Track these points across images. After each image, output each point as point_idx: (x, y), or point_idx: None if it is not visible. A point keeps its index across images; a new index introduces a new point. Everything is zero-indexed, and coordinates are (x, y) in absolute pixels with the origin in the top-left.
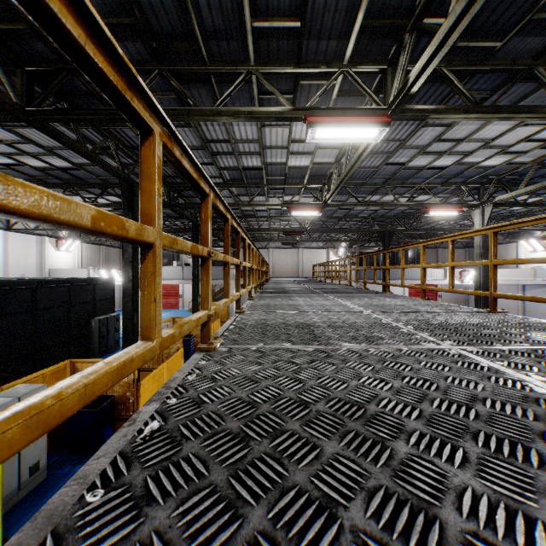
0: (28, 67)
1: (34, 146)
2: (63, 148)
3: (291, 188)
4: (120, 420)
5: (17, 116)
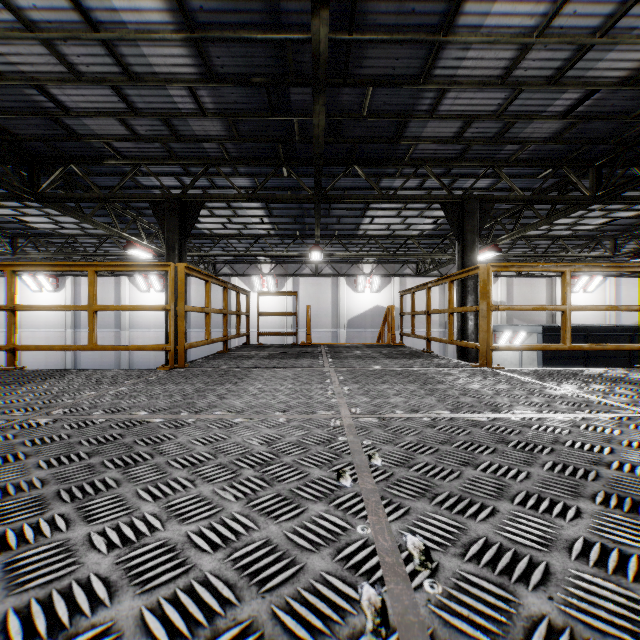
0: (595, 163)
1: None
2: None
3: None
4: None
5: (587, 204)
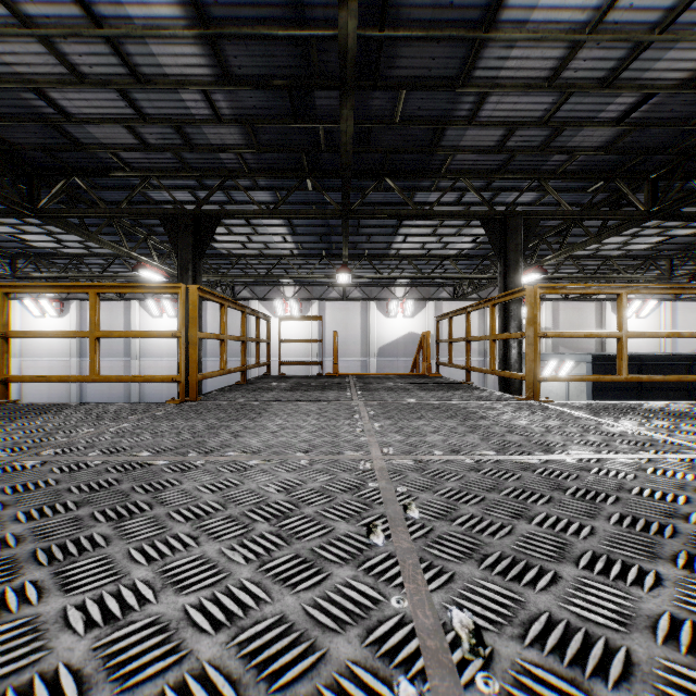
0: (651, 175)
1: None
2: None
3: None
4: None
5: (642, 221)
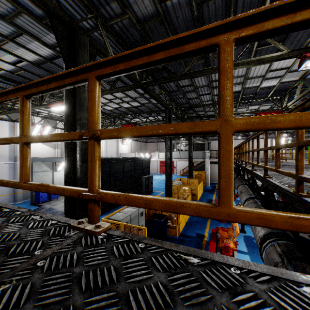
0: None
1: (128, 98)
2: (140, 97)
3: (256, 101)
4: (169, 227)
5: (138, 86)
